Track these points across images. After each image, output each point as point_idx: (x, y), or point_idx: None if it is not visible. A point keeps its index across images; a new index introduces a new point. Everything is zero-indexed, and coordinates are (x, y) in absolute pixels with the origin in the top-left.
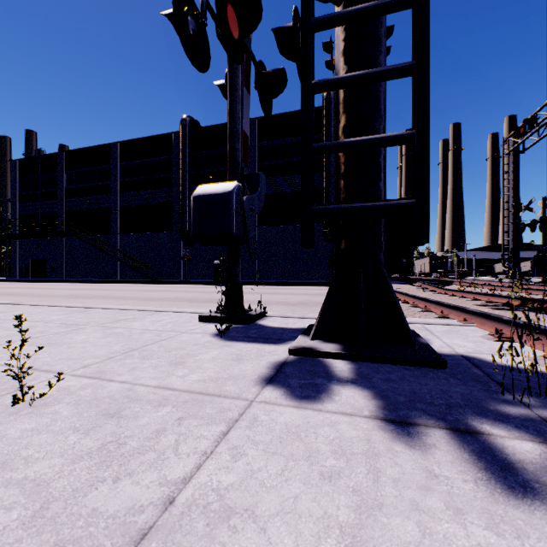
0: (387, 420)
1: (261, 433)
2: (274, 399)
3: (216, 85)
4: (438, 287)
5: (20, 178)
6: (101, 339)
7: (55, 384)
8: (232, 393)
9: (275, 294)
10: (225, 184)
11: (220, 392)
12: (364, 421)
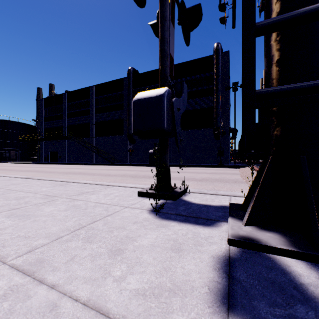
0: None
1: None
2: None
3: (150, 24)
4: None
5: (45, 108)
6: (62, 212)
7: None
8: None
9: (185, 172)
10: (157, 89)
11: None
12: None
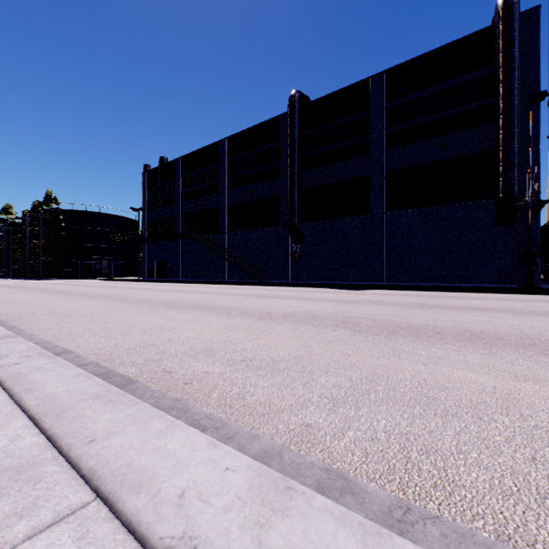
0: None
1: None
2: None
3: None
4: None
5: (148, 188)
6: None
7: None
8: None
9: (486, 311)
10: None
11: None
12: None
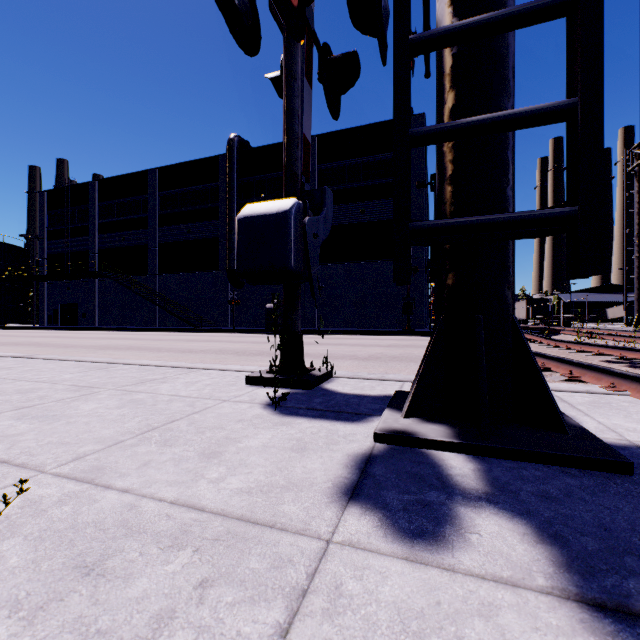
0: (589, 602)
1: (352, 634)
2: (366, 537)
3: (269, 77)
4: (544, 337)
5: (49, 211)
6: (114, 410)
7: (15, 498)
8: (294, 521)
9: (340, 345)
10: (280, 201)
11: (275, 518)
12: (546, 606)
